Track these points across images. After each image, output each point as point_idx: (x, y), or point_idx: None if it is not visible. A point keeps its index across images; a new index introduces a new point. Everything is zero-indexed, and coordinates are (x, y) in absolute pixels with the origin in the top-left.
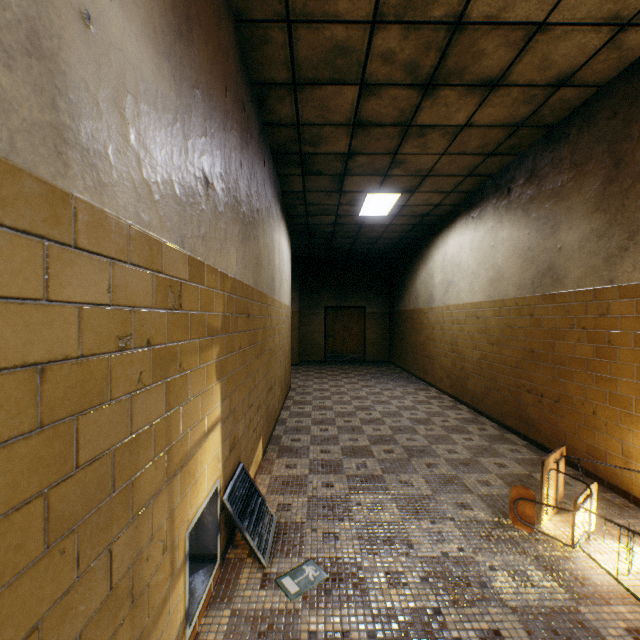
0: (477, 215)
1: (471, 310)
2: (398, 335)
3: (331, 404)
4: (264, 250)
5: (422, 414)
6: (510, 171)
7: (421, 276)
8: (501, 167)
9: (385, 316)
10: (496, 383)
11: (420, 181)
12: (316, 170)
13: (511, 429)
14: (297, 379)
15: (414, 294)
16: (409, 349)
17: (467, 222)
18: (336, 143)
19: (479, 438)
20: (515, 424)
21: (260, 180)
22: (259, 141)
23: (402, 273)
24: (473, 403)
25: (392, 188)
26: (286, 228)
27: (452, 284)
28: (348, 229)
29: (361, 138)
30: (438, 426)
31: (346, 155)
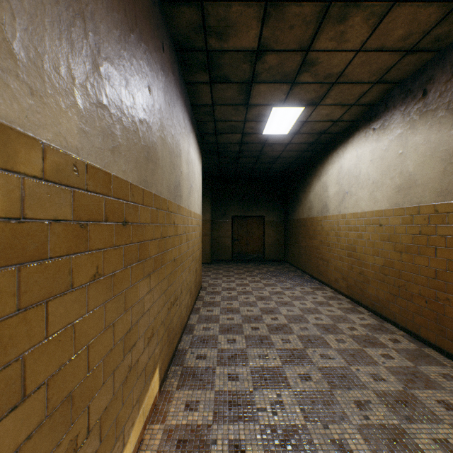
0: (380, 126)
1: (372, 218)
2: (292, 239)
3: (238, 306)
4: (163, 148)
5: (327, 319)
6: (427, 72)
7: (315, 189)
8: (414, 70)
9: (280, 224)
10: (406, 292)
11: (326, 90)
12: (223, 76)
13: (428, 342)
14: (208, 277)
15: (307, 205)
16: (302, 251)
17: (367, 135)
18: (245, 33)
19: (398, 355)
20: (434, 338)
21: (154, 59)
22: (152, 10)
23: (296, 188)
24: (375, 307)
25: (297, 100)
26: (197, 143)
27: (349, 194)
28: (252, 148)
29: (273, 24)
30: (348, 336)
31: (255, 53)
